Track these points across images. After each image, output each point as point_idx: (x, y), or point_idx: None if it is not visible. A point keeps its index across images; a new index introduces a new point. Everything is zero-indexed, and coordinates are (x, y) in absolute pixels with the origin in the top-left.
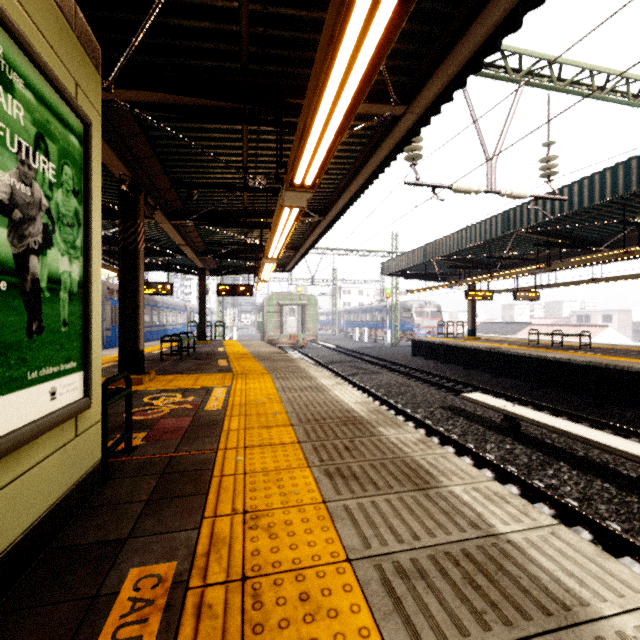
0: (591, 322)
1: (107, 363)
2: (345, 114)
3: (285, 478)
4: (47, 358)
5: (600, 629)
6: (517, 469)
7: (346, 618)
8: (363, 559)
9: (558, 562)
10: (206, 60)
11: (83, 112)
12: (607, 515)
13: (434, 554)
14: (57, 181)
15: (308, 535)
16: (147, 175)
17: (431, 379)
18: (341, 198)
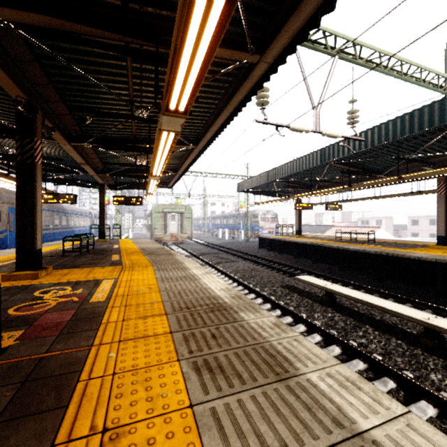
0: (369, 225)
1: (13, 259)
2: (212, 40)
3: (154, 376)
4: None
5: None
6: (337, 332)
7: None
8: None
9: None
10: None
11: None
12: (403, 366)
13: None
14: None
15: None
16: (45, 101)
17: (272, 265)
18: (209, 131)
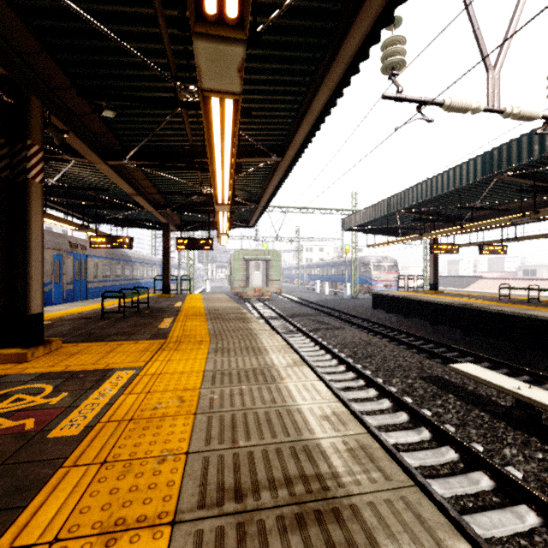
0: (537, 276)
1: None
2: None
3: None
4: None
5: None
6: None
7: None
8: None
9: None
10: None
11: None
12: None
13: None
14: None
15: None
16: (51, 88)
17: (397, 336)
18: (301, 126)
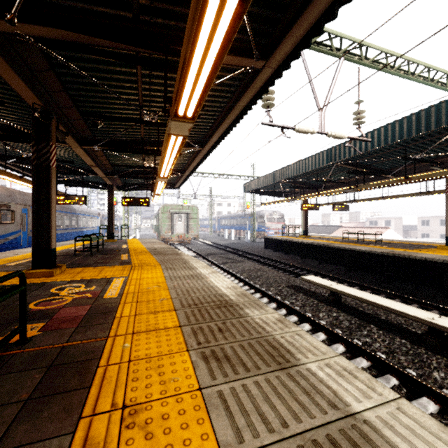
0: (378, 225)
1: (28, 258)
2: (219, 52)
3: (166, 364)
4: None
5: None
6: (342, 331)
7: None
8: None
9: (411, 442)
10: (103, 7)
11: None
12: (406, 364)
13: (303, 444)
14: None
15: (184, 431)
16: (59, 107)
17: (278, 265)
18: (215, 133)
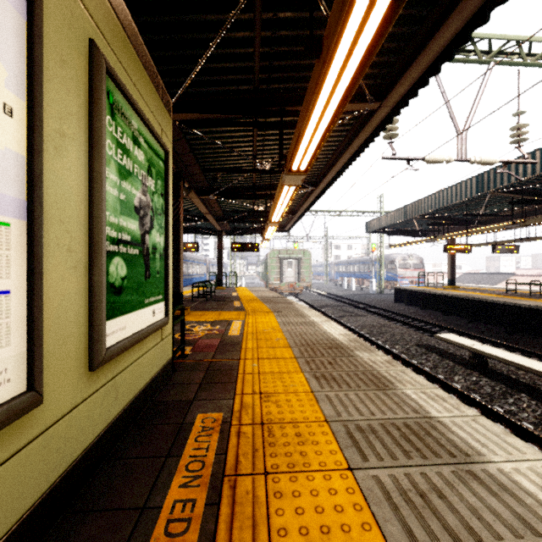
0: None
1: None
2: (328, 123)
3: (286, 377)
4: (151, 292)
5: (486, 466)
6: (480, 397)
7: (323, 445)
8: (336, 421)
9: (471, 434)
10: (229, 86)
11: (165, 146)
12: None
13: (383, 423)
14: (155, 190)
15: (301, 407)
16: (185, 165)
17: (410, 322)
18: (329, 173)
